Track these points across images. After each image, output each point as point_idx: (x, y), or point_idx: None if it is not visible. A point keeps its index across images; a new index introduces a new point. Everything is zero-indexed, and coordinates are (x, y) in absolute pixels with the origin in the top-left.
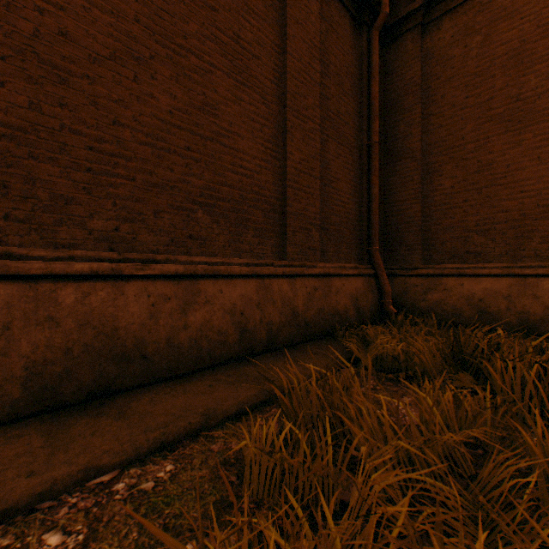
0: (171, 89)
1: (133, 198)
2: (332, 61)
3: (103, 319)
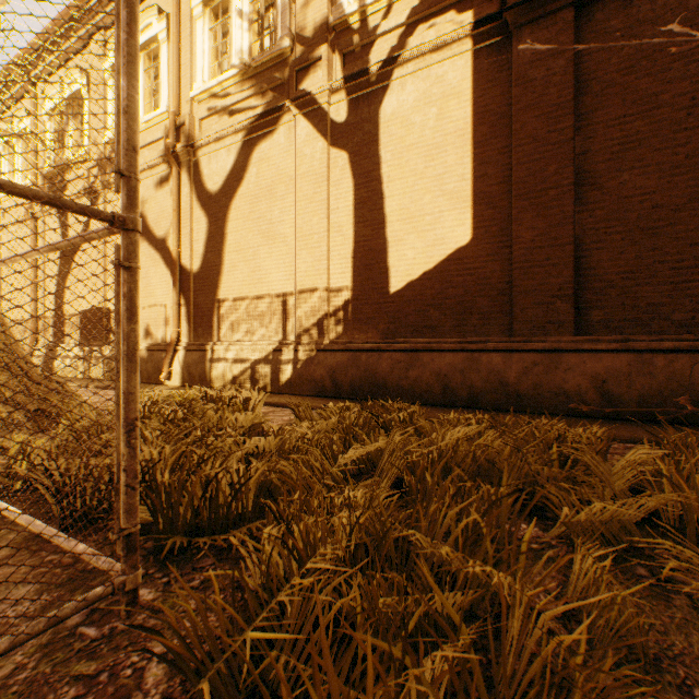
0: None
1: None
2: None
3: (681, 377)
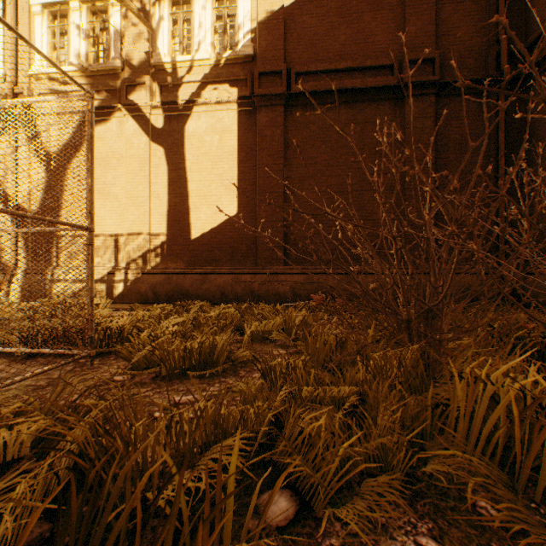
0: (345, 208)
1: (332, 249)
2: (451, 139)
3: (322, 285)
